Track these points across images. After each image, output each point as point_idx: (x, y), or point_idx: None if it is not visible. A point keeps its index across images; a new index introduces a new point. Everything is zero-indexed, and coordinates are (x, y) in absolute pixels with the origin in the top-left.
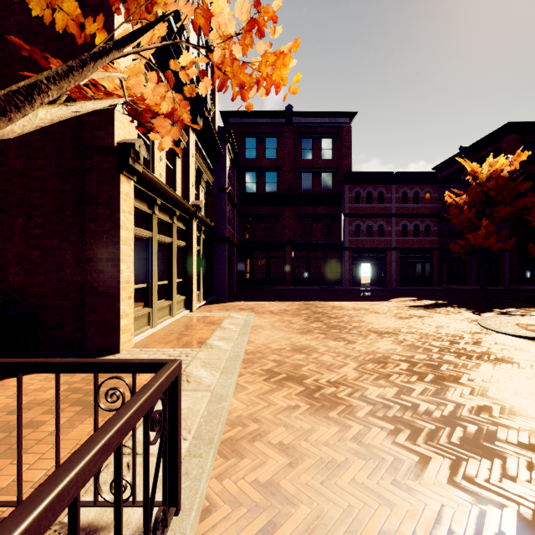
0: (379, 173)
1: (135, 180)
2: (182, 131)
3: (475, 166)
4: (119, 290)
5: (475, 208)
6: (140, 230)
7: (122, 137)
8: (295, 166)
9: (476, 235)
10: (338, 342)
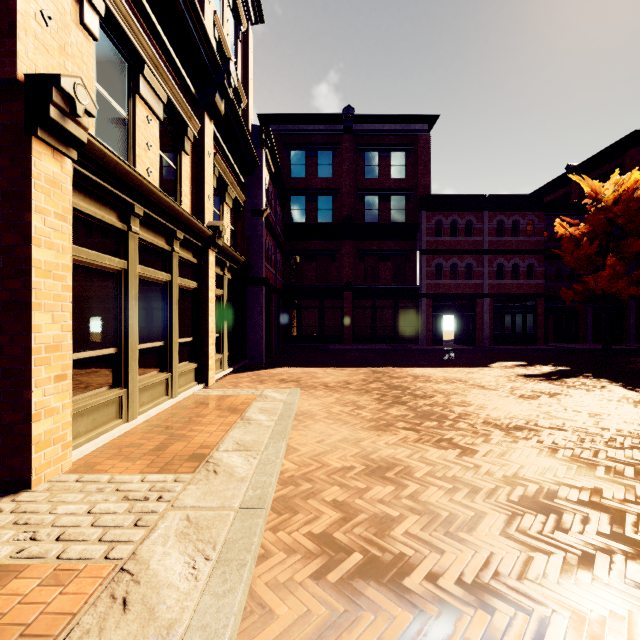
0: (467, 196)
1: (74, 158)
2: (190, 111)
3: (597, 185)
4: (30, 365)
5: (598, 241)
6: (99, 255)
7: (42, 70)
8: (356, 188)
9: (598, 277)
10: (445, 450)
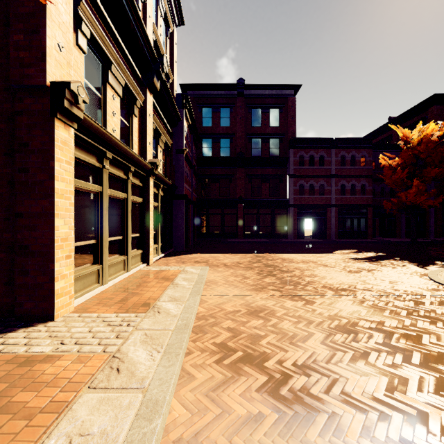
0: (321, 139)
1: (76, 128)
2: (138, 90)
3: (407, 132)
4: (53, 249)
5: (407, 169)
6: (87, 183)
7: (58, 78)
8: (246, 133)
9: (408, 193)
10: (296, 302)
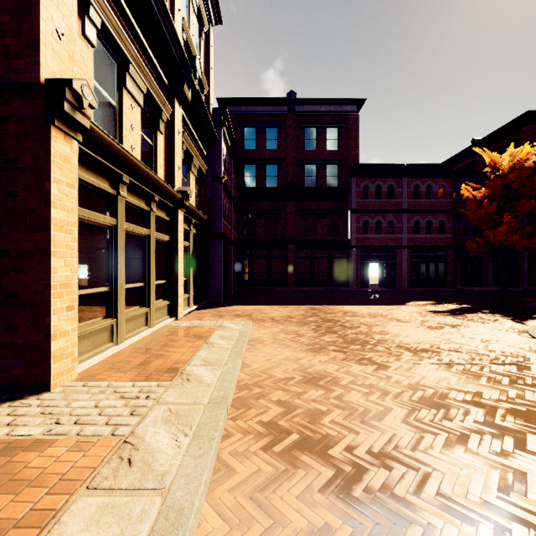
0: (389, 165)
1: (80, 140)
2: (164, 99)
3: (495, 156)
4: (49, 298)
5: (496, 202)
6: (96, 214)
7: (57, 74)
8: (298, 158)
9: (497, 232)
10: (365, 366)
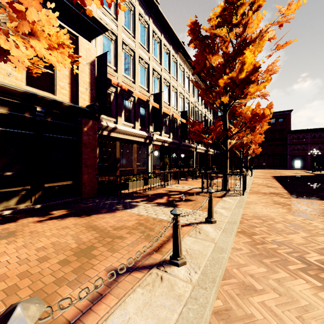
0: (302, 129)
1: None
2: None
3: None
4: None
5: None
6: None
7: None
8: (268, 129)
9: None
10: (269, 171)
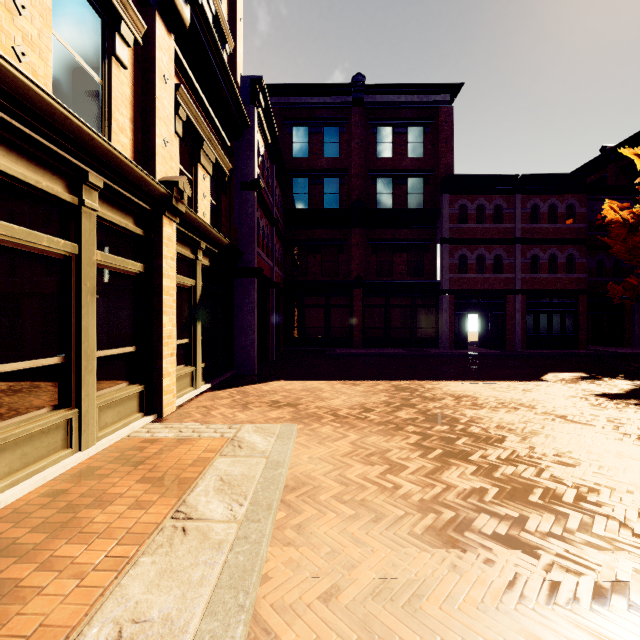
0: (497, 176)
1: None
2: None
3: None
4: None
5: None
6: None
7: None
8: (367, 169)
9: None
10: None
